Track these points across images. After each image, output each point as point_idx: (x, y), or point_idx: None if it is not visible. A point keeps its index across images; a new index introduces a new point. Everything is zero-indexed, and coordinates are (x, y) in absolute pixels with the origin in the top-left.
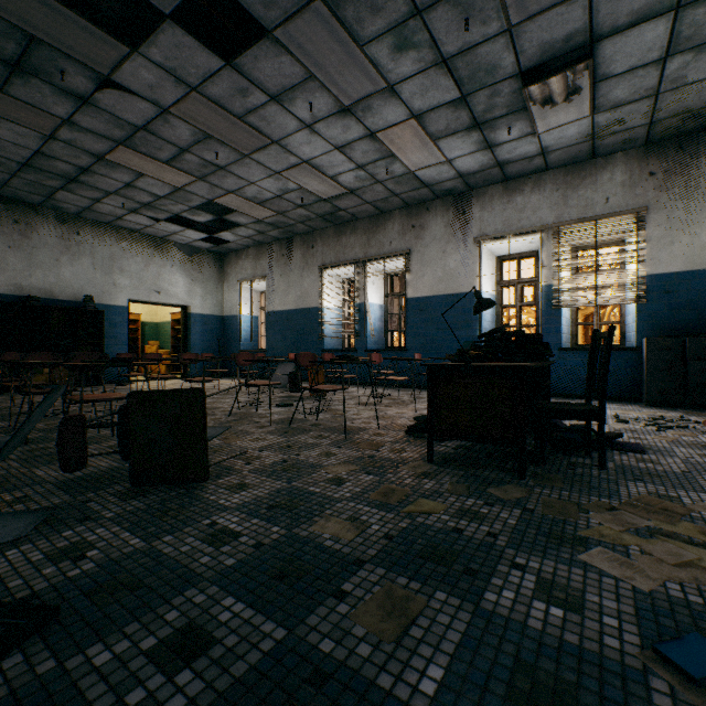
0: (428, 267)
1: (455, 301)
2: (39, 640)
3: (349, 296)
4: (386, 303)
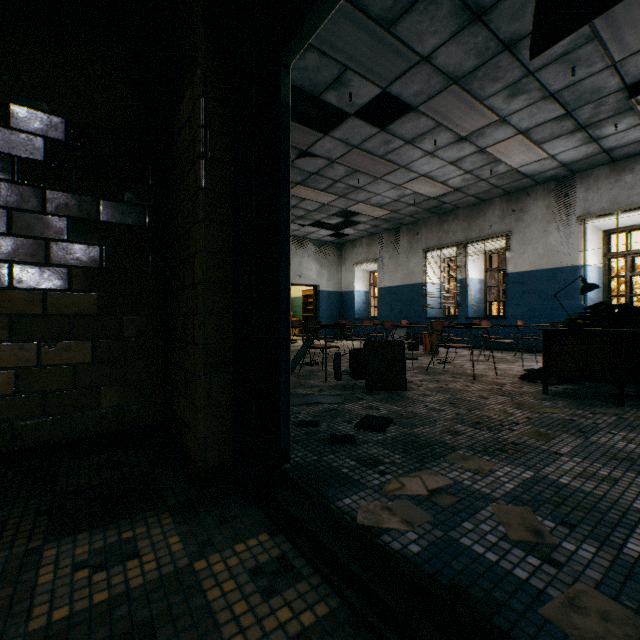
0: (528, 245)
1: (556, 274)
2: (393, 425)
3: (448, 272)
4: (485, 278)
